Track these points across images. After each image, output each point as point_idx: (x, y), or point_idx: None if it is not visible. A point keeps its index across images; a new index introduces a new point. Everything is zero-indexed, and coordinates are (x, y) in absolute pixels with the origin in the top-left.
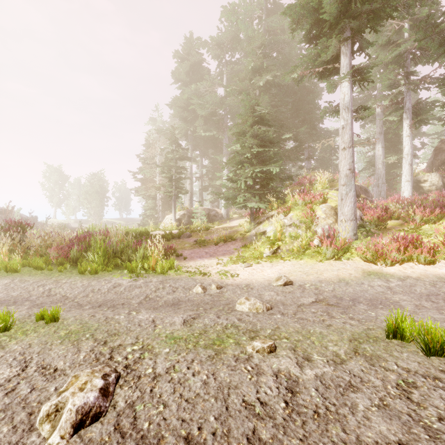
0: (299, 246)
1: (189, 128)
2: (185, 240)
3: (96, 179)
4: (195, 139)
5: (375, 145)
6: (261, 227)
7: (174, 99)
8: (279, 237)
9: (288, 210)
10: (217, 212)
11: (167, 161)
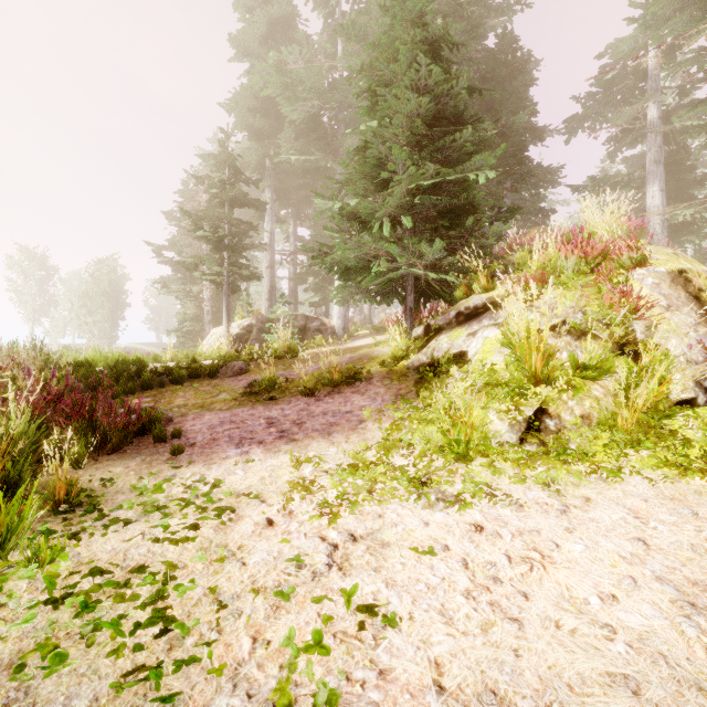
0: (615, 403)
1: (267, 154)
2: (225, 383)
3: (104, 270)
4: (280, 177)
5: (646, 188)
6: (443, 342)
7: (235, 93)
8: (539, 369)
9: (542, 282)
10: (323, 323)
11: (212, 207)
